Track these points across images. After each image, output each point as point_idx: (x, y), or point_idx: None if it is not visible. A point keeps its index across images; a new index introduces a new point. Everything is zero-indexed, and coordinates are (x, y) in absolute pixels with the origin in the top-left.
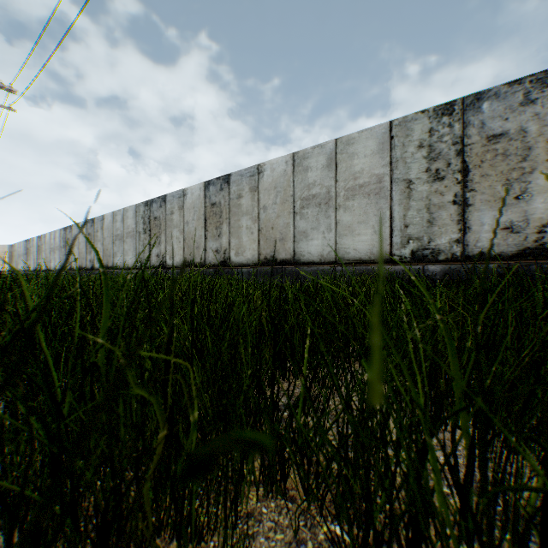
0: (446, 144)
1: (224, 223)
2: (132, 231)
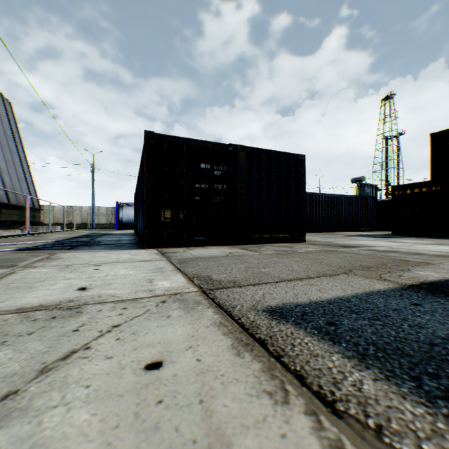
0: None
1: None
2: None
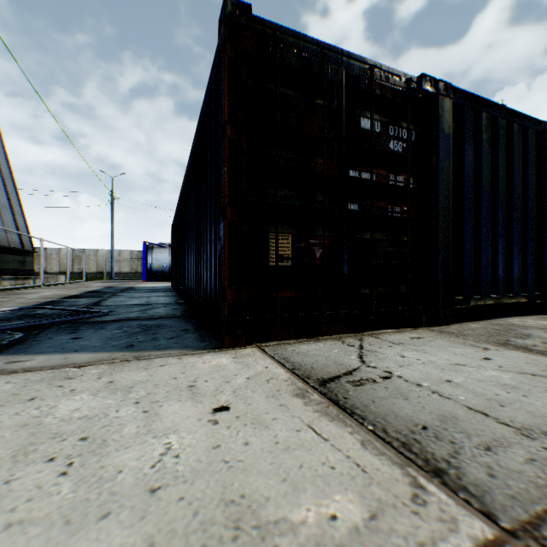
0: None
1: None
2: None
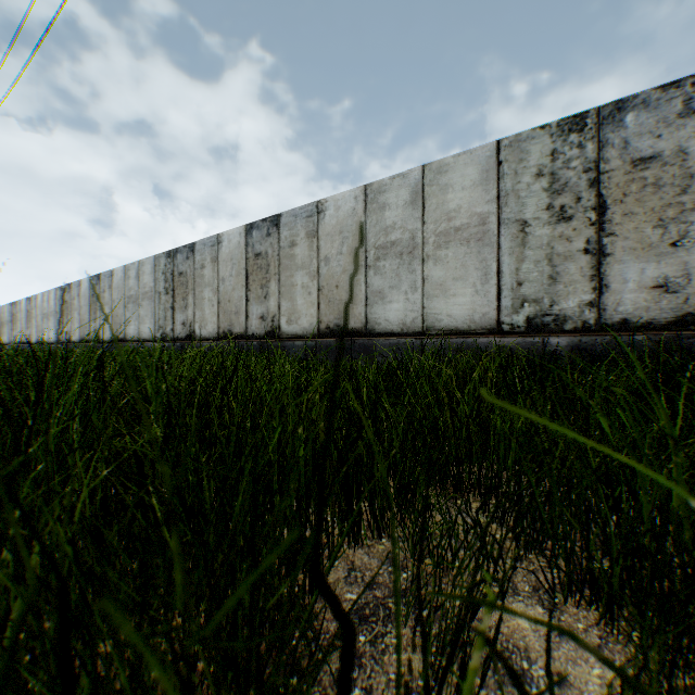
0: (575, 171)
1: (272, 279)
2: (150, 291)
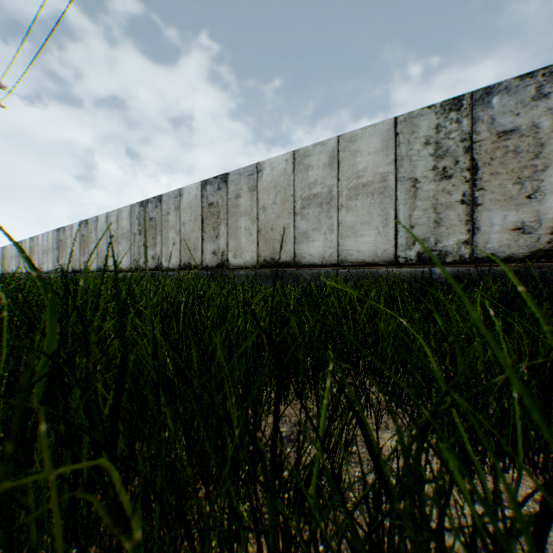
0: (454, 141)
1: (222, 223)
2: (127, 232)
